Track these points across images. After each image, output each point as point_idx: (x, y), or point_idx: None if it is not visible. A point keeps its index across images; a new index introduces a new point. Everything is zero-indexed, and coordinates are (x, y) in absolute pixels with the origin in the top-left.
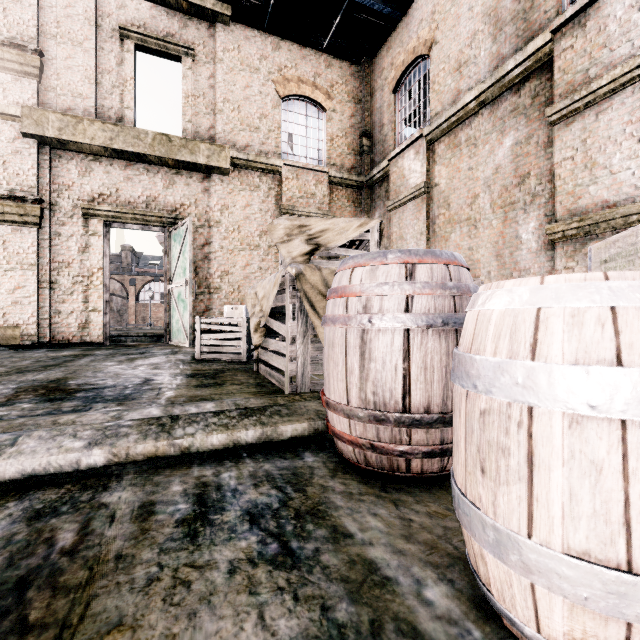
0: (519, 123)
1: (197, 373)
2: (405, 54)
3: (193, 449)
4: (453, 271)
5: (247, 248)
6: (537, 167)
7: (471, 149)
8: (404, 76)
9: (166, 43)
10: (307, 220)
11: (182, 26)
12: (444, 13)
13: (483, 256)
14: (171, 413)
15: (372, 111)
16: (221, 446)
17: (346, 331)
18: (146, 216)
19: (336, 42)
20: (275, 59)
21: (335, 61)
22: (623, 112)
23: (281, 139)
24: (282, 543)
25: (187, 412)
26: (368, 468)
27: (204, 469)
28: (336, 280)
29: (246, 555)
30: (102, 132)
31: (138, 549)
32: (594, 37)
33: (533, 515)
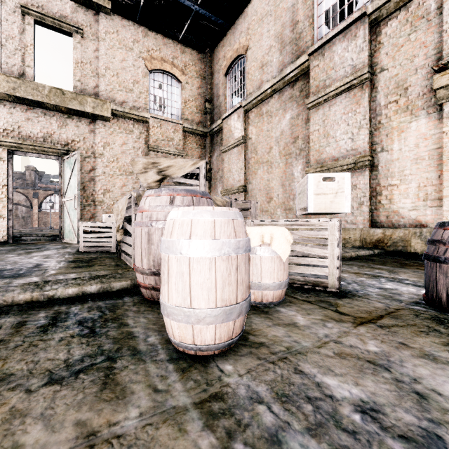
0: (293, 106)
1: (77, 260)
2: (232, 52)
3: (56, 297)
4: (195, 200)
5: (124, 174)
6: (302, 133)
7: (269, 118)
8: (232, 66)
9: (60, 22)
10: (158, 159)
11: (73, 11)
12: (254, 30)
13: (275, 185)
14: (46, 279)
15: (212, 85)
16: (74, 295)
17: (141, 230)
18: (43, 148)
19: (188, 37)
20: (144, 43)
21: (187, 49)
22: (341, 107)
23: (149, 99)
24: (91, 330)
25: (57, 279)
26: (153, 300)
27: (62, 306)
28: (140, 203)
29: (71, 335)
30: (6, 83)
31: (13, 337)
32: (328, 62)
33: (169, 294)
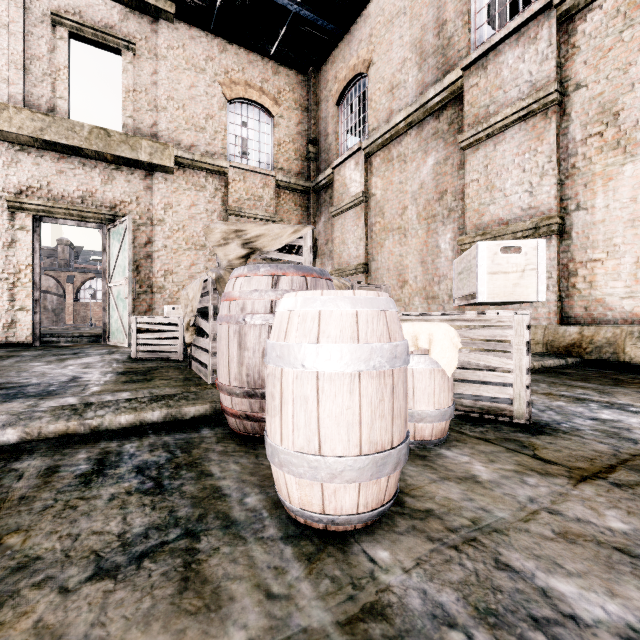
0: (439, 145)
1: (129, 371)
2: (347, 70)
3: (102, 428)
4: (310, 282)
5: (192, 248)
6: (452, 186)
7: (401, 165)
8: (346, 90)
9: (104, 34)
10: (243, 225)
11: (122, 18)
12: (380, 37)
13: (411, 262)
14: (87, 401)
15: (318, 120)
16: (129, 425)
17: (229, 327)
18: (82, 212)
19: (283, 50)
20: (222, 61)
21: (282, 69)
22: (513, 145)
23: (228, 141)
24: (157, 482)
25: (102, 400)
26: (246, 434)
27: (110, 443)
28: (226, 287)
29: (126, 490)
30: (31, 121)
31: (39, 493)
32: (493, 79)
33: (282, 432)
